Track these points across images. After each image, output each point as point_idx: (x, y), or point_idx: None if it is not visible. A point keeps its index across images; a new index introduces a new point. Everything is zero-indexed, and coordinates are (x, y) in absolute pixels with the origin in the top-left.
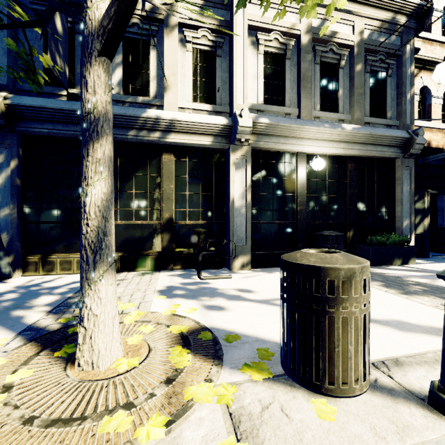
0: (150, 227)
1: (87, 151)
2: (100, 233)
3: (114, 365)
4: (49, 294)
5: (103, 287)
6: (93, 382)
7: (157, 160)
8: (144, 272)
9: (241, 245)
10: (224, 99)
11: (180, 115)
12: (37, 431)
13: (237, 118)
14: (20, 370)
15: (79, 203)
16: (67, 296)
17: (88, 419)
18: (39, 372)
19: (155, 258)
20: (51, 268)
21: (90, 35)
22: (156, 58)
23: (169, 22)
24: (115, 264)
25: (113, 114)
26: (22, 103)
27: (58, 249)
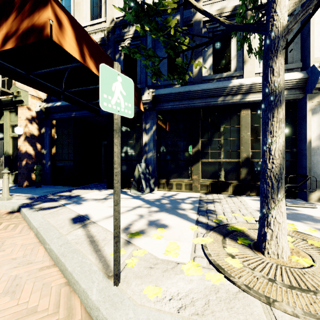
0: (231, 163)
1: (272, 115)
2: (281, 168)
3: (293, 259)
4: (184, 203)
5: (282, 205)
6: (288, 267)
7: (236, 115)
8: (228, 195)
9: (318, 180)
10: (296, 56)
11: (258, 79)
12: (286, 289)
13: (317, 70)
14: (228, 246)
15: (186, 148)
16: (196, 205)
17: (318, 293)
18: (239, 251)
19: (235, 186)
20: (171, 187)
21: (276, 38)
22: (235, 42)
23: (247, 12)
24: (207, 188)
25: (209, 89)
26: (160, 93)
27: (174, 176)
